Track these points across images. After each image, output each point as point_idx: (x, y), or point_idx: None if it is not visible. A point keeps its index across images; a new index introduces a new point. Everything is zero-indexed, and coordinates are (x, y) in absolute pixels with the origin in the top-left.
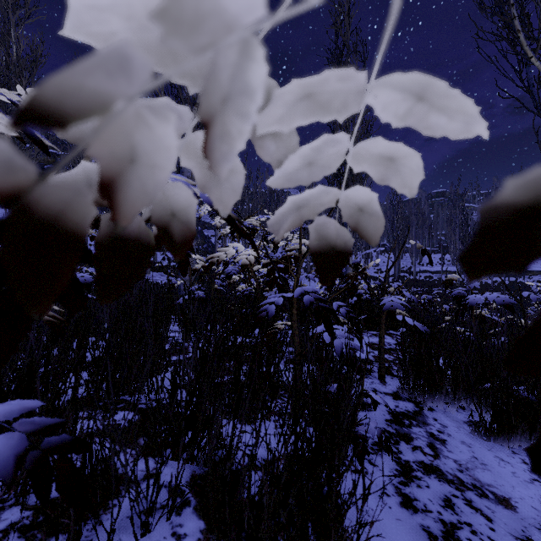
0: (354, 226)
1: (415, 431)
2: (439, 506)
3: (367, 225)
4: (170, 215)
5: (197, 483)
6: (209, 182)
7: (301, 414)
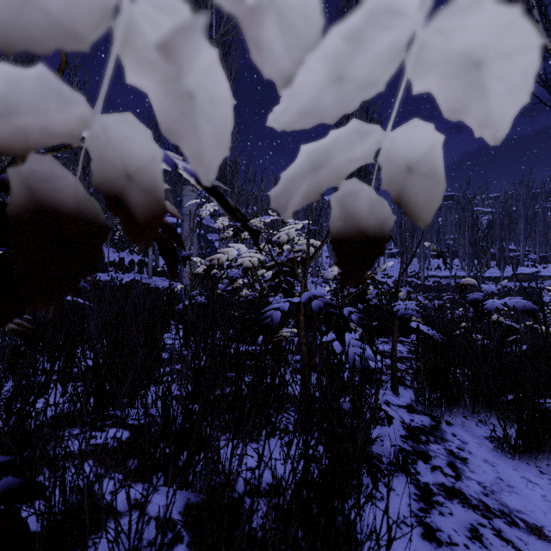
0: (397, 197)
1: (433, 448)
2: (465, 538)
3: (416, 194)
4: (123, 176)
5: (191, 514)
6: (178, 120)
7: (311, 438)
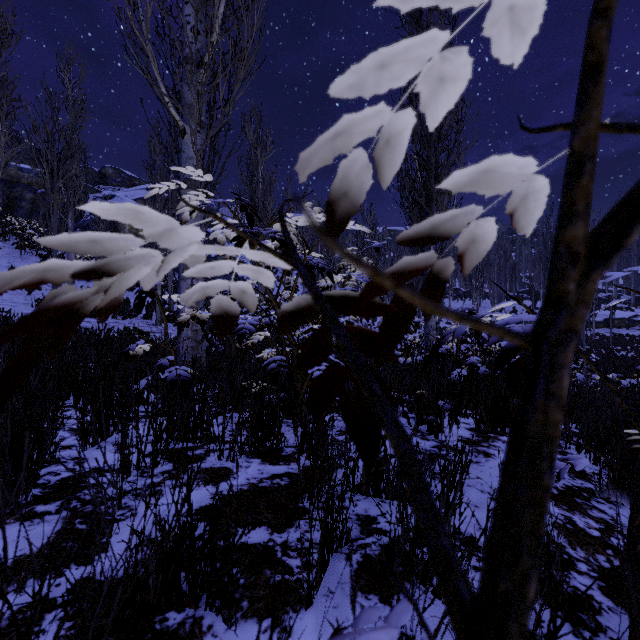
0: None
1: None
2: None
3: None
4: None
5: None
6: None
7: None
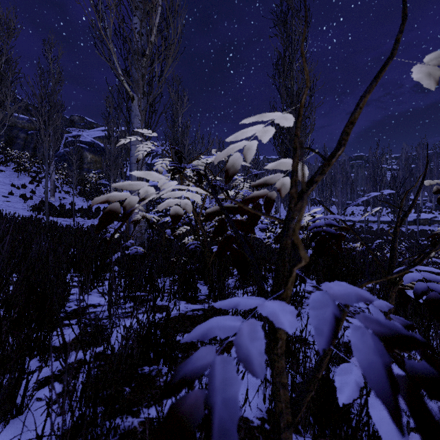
0: None
1: None
2: None
3: None
4: None
5: None
6: None
7: None
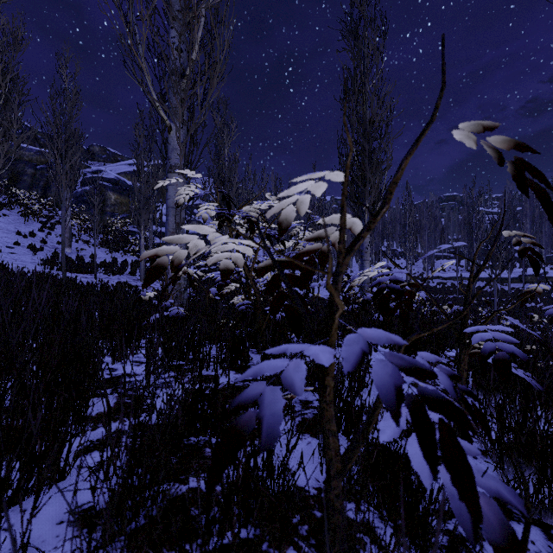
0: None
1: None
2: None
3: None
4: None
5: None
6: None
7: None
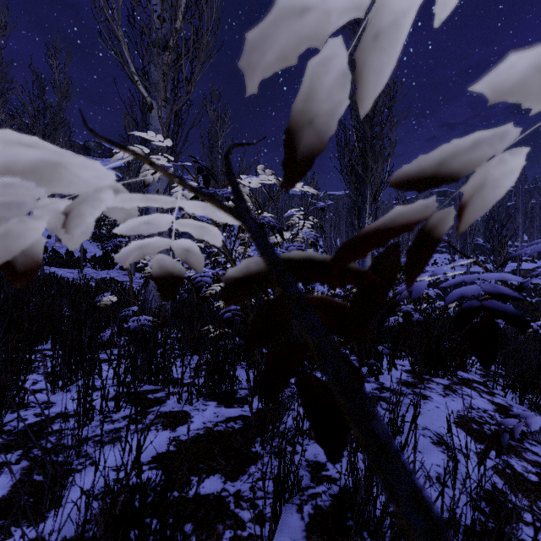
0: None
1: None
2: None
3: None
4: None
5: None
6: None
7: None
